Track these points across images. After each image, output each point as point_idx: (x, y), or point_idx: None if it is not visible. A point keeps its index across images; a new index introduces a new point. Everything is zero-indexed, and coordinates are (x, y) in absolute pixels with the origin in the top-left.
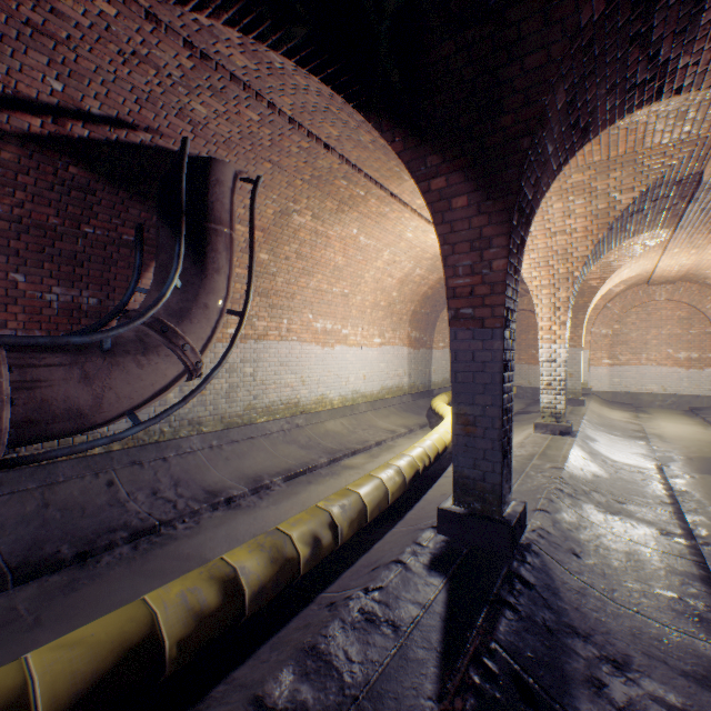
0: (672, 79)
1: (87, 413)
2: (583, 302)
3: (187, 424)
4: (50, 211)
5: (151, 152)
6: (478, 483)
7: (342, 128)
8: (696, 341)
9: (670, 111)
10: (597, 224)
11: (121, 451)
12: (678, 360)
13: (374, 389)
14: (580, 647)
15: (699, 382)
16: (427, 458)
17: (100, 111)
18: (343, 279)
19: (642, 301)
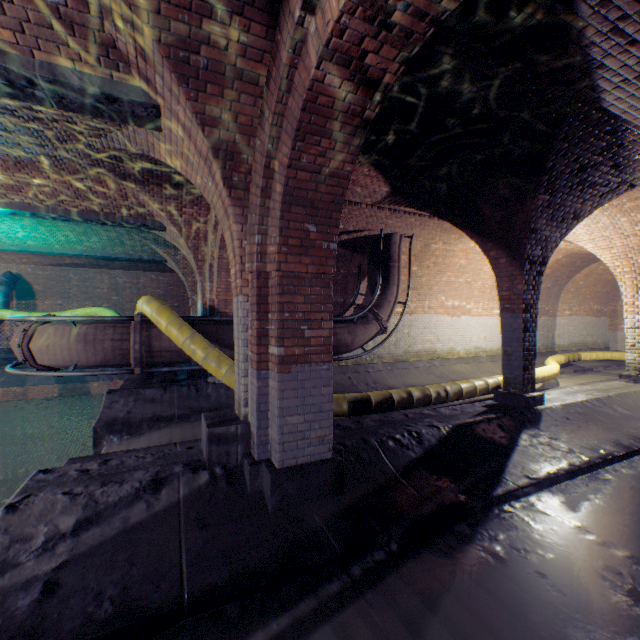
0: (637, 180)
1: (349, 345)
2: None
3: (376, 357)
4: None
5: (367, 237)
6: (512, 380)
7: None
8: None
9: None
10: None
11: (351, 365)
12: None
13: (493, 347)
14: (536, 431)
15: None
16: None
17: (352, 229)
18: (466, 272)
19: None
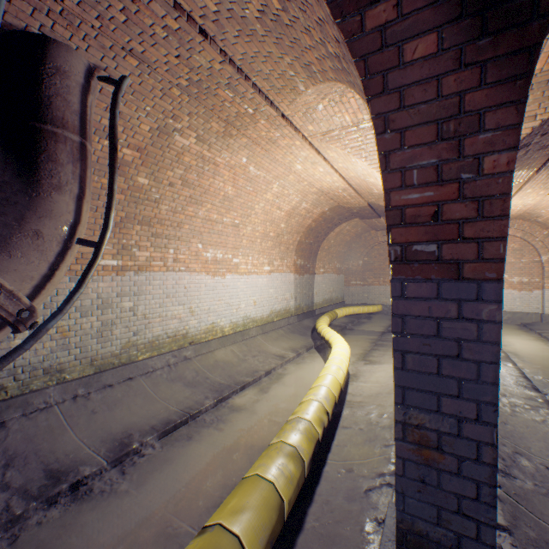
0: None
1: None
2: None
3: (42, 374)
4: None
5: None
6: None
7: None
8: (526, 268)
9: None
10: None
11: None
12: (512, 283)
13: (264, 313)
14: None
15: (529, 302)
16: (326, 416)
17: None
18: (234, 209)
19: None
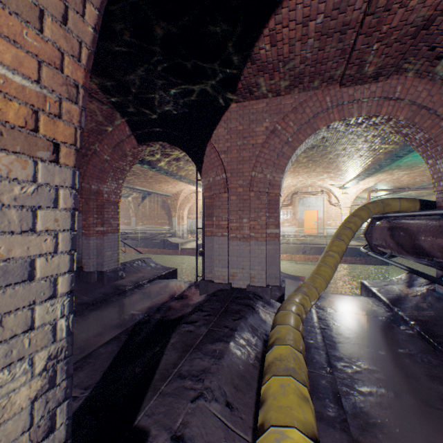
0: None
1: None
2: None
3: None
4: None
5: None
6: None
7: None
8: None
9: None
10: None
11: None
12: None
13: None
14: None
15: None
16: None
17: None
18: None
19: None
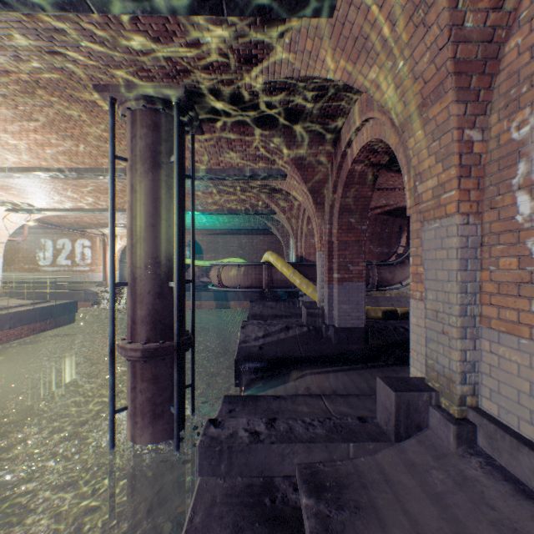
0: None
1: (390, 281)
2: None
3: None
4: (378, 228)
5: (404, 206)
6: None
7: None
8: None
9: None
10: None
11: (394, 296)
12: None
13: None
14: None
15: None
16: None
17: (392, 203)
18: None
19: None
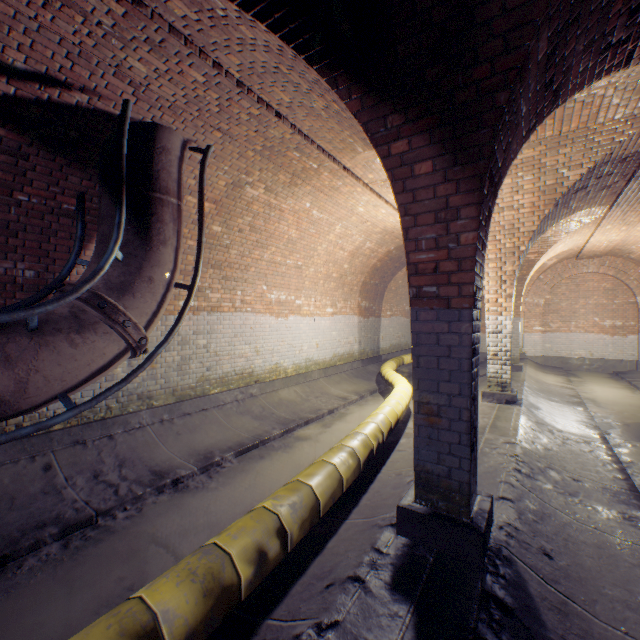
0: None
1: (8, 400)
2: (521, 275)
3: (136, 399)
4: None
5: (90, 115)
6: (443, 480)
7: (294, 93)
8: (619, 310)
9: (629, 83)
10: (544, 200)
11: (62, 431)
12: (603, 327)
13: (327, 356)
14: None
15: (622, 348)
16: (380, 434)
17: (26, 65)
18: (297, 251)
19: (572, 274)
